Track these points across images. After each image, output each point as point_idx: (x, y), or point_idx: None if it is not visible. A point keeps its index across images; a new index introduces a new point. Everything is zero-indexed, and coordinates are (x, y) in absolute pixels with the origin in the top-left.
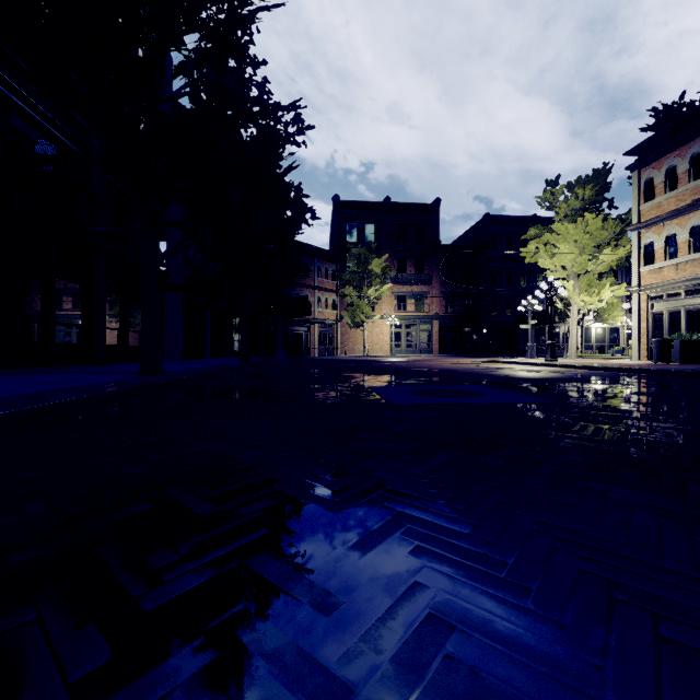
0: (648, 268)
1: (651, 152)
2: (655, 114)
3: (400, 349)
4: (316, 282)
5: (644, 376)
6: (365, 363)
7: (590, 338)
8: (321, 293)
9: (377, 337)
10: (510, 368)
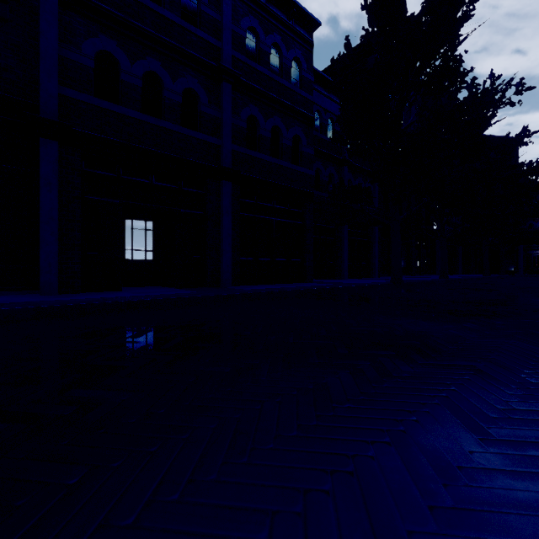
0: None
1: None
2: None
3: None
4: None
5: None
6: None
7: None
8: None
9: None
10: None
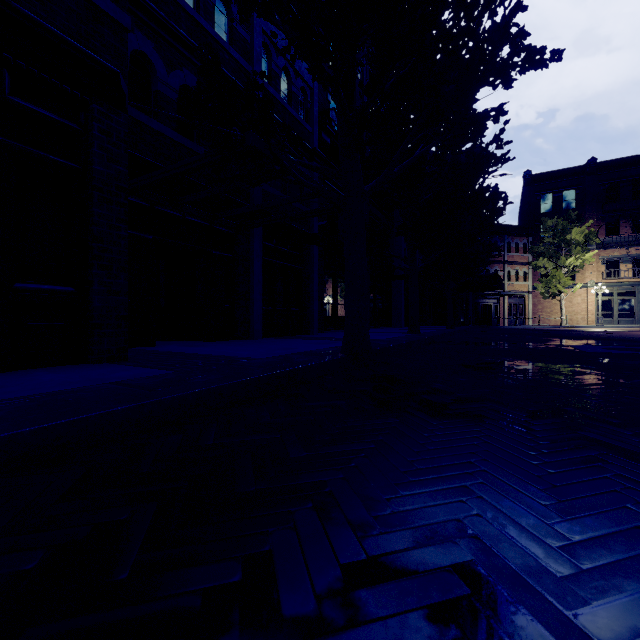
0: None
1: None
2: None
3: (610, 319)
4: (506, 257)
5: None
6: (563, 332)
7: None
8: (510, 267)
9: (578, 306)
10: None
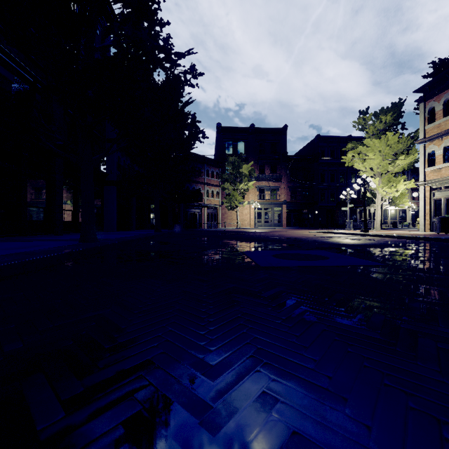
0: (430, 169)
1: (433, 90)
2: (433, 65)
3: (261, 224)
4: (206, 180)
5: (436, 243)
6: (238, 233)
7: (386, 216)
8: (209, 187)
9: (246, 216)
10: (337, 236)
